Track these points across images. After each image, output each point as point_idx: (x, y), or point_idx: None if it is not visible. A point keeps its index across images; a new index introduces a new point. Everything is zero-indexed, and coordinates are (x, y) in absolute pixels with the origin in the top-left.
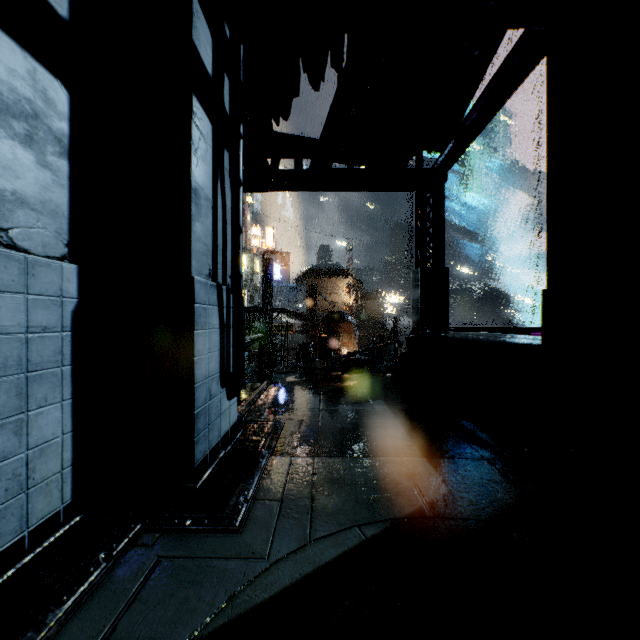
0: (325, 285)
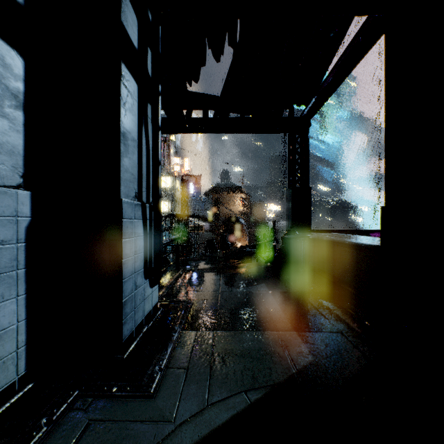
0: (225, 198)
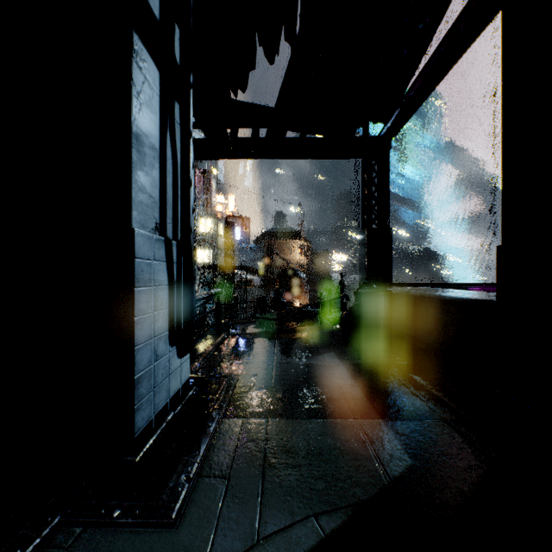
0: (280, 245)
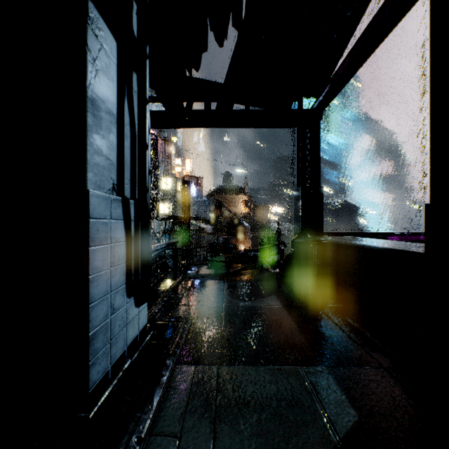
0: (227, 200)
